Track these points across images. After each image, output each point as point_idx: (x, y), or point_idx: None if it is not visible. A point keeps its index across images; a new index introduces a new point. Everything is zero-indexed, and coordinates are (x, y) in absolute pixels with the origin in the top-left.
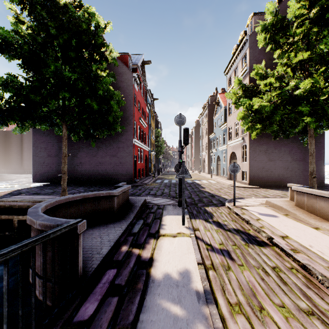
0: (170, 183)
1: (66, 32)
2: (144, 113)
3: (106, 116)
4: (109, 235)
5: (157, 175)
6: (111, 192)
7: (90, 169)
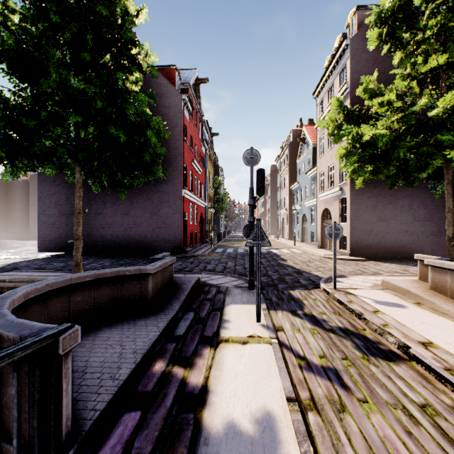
0: (236, 253)
1: (76, 20)
2: (199, 154)
3: (141, 154)
4: (136, 340)
5: (216, 242)
6: (143, 268)
7: (120, 233)
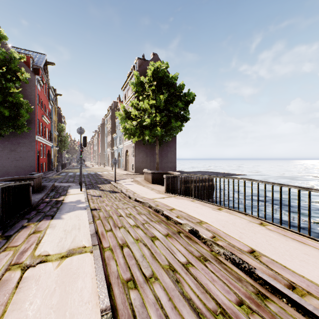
0: (75, 175)
1: None
2: (47, 110)
3: (15, 120)
4: (35, 197)
5: (61, 169)
6: (31, 176)
7: None
